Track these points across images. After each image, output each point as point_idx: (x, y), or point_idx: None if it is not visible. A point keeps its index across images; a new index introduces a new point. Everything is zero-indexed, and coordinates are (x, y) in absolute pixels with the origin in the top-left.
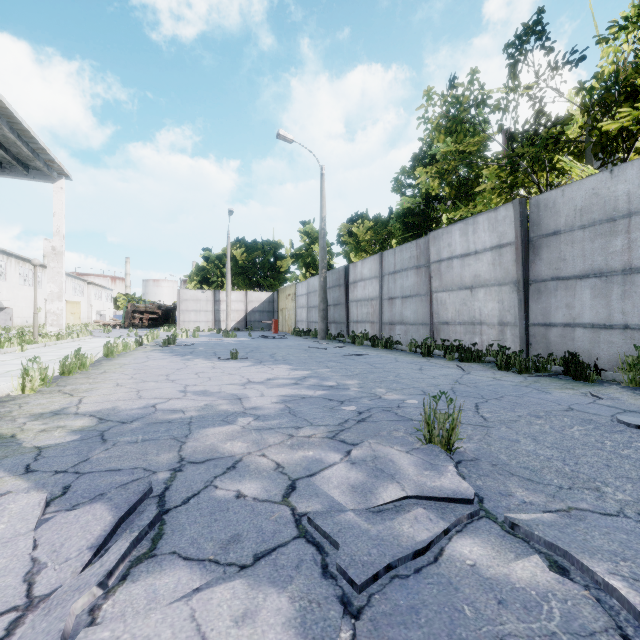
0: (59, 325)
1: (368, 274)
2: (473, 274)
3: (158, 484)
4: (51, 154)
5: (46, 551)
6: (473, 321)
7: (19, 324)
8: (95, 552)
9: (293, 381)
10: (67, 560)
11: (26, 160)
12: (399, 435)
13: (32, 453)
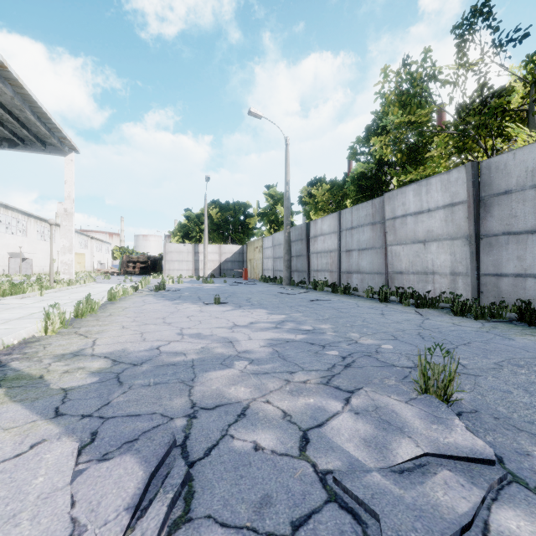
0: (70, 273)
1: (327, 230)
2: (426, 229)
3: (177, 432)
4: (64, 132)
5: (84, 510)
6: (426, 271)
7: (37, 272)
8: (132, 514)
9: (273, 325)
10: (106, 523)
11: (44, 138)
12: (392, 383)
13: (59, 395)
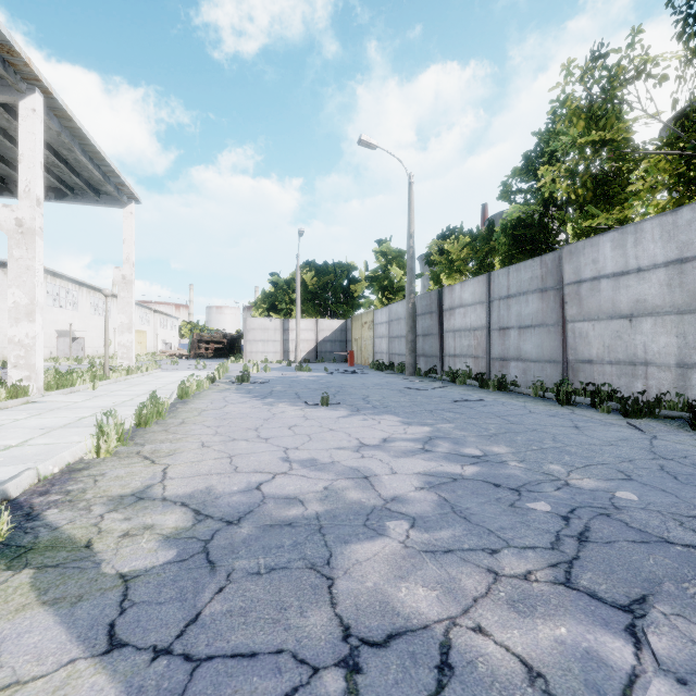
0: (129, 358)
1: (470, 299)
2: (634, 298)
3: None
4: (121, 177)
5: None
6: (633, 360)
7: (90, 354)
8: None
9: (419, 445)
10: None
11: (97, 185)
12: None
13: (115, 592)
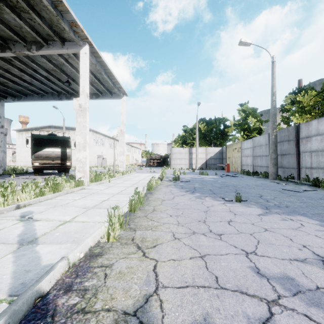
0: (123, 167)
1: None
2: None
3: None
4: (120, 84)
5: None
6: None
7: (108, 164)
8: None
9: None
10: None
11: (111, 89)
12: None
13: None
